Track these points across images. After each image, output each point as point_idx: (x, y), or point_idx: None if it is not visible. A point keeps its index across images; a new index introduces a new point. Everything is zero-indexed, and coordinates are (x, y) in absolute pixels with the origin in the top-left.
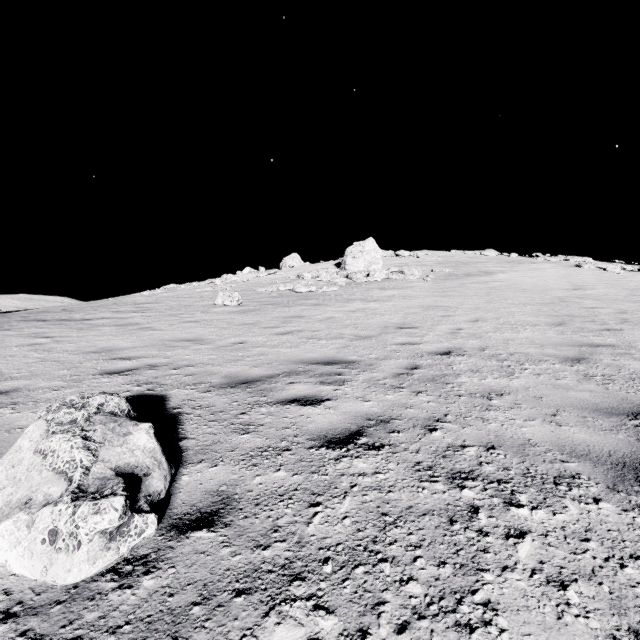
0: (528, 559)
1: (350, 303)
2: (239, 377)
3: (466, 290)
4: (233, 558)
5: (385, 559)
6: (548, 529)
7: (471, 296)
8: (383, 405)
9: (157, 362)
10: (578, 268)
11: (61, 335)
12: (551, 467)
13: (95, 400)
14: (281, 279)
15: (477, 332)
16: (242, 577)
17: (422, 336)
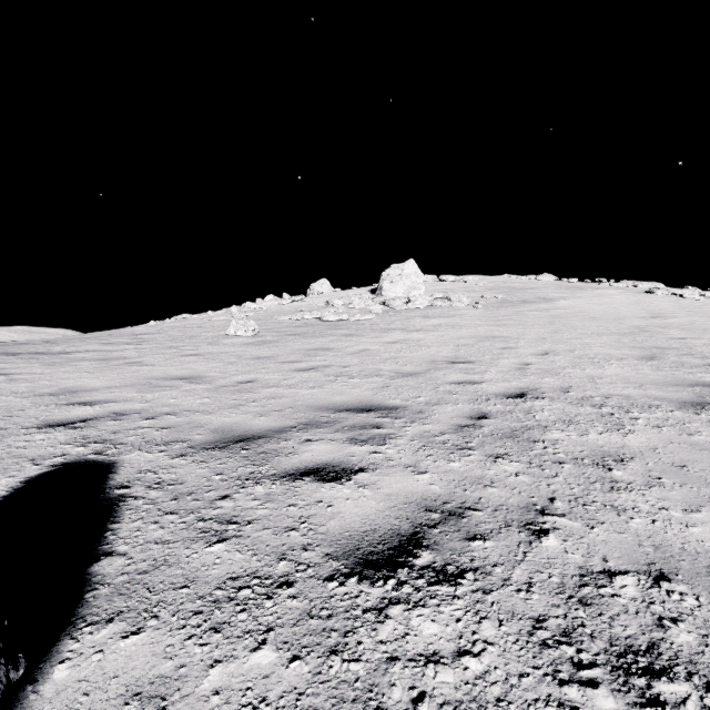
0: None
1: (388, 333)
2: (235, 431)
3: (525, 318)
4: None
5: None
6: None
7: (532, 325)
8: (448, 480)
9: (128, 408)
10: (650, 294)
11: (22, 372)
12: None
13: None
14: (307, 307)
15: (551, 368)
16: None
17: (482, 373)
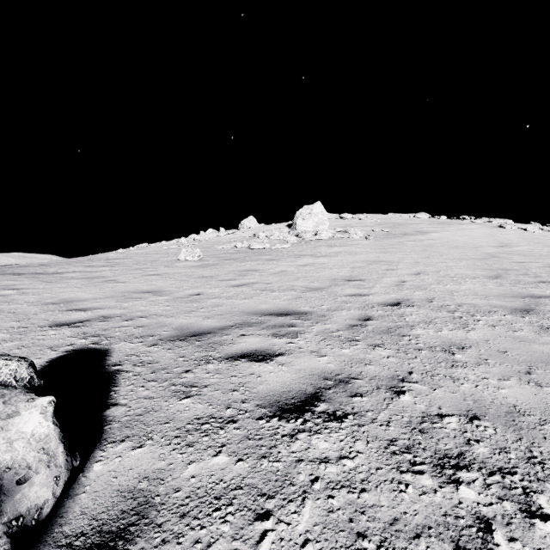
0: None
1: (301, 258)
2: (190, 329)
3: (404, 247)
4: None
5: None
6: None
7: (410, 252)
8: (340, 361)
9: (111, 313)
10: (501, 228)
11: (28, 287)
12: None
13: None
14: (239, 238)
15: (421, 284)
16: None
17: (369, 288)
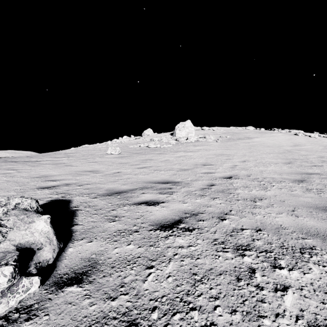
0: (292, 308)
1: (177, 153)
2: (114, 190)
3: (238, 146)
4: (90, 307)
5: (194, 308)
6: (302, 284)
7: (241, 149)
8: (194, 205)
9: (70, 182)
10: (296, 135)
11: (22, 169)
12: (297, 242)
13: (14, 201)
14: (142, 141)
15: (245, 167)
16: (94, 323)
17: (216, 169)
